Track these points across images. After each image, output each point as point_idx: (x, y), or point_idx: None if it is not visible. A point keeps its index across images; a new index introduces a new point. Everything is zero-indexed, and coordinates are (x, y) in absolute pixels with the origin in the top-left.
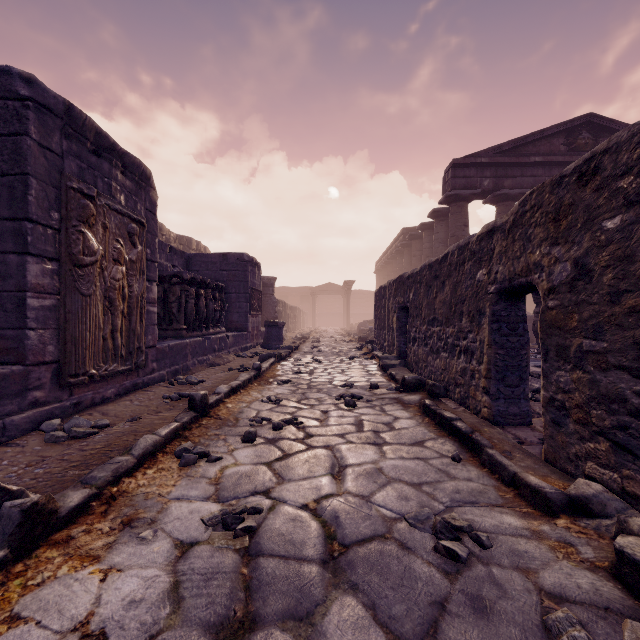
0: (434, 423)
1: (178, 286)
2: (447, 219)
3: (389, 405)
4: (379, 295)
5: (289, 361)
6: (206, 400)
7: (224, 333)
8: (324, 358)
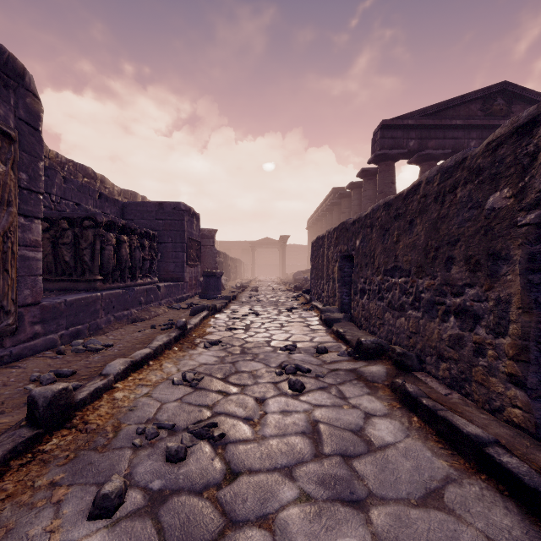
0: (433, 432)
1: (91, 230)
2: (374, 178)
3: (348, 384)
4: (316, 245)
5: (225, 313)
6: (65, 399)
7: (156, 284)
8: (262, 309)
